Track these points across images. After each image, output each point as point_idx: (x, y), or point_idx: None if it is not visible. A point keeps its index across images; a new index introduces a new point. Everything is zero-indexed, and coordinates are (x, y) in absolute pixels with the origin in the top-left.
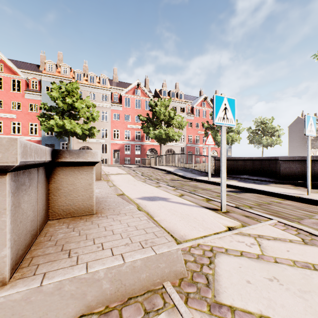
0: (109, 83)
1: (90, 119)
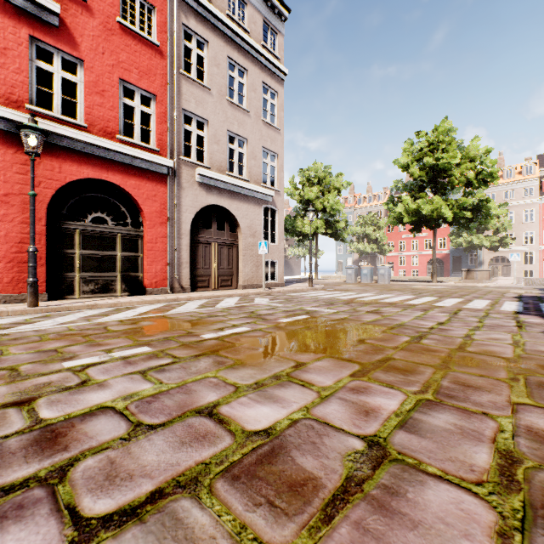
0: (541, 162)
1: (499, 230)
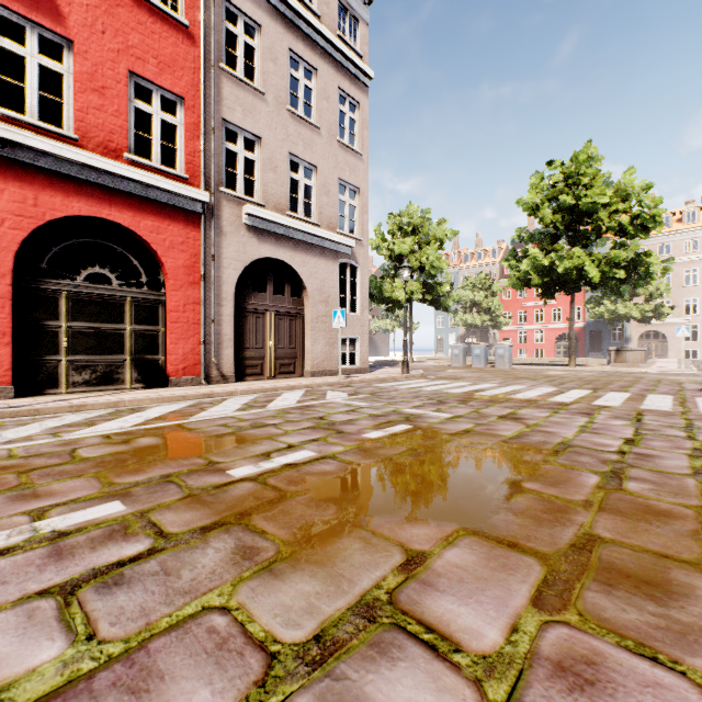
0: None
1: (654, 296)
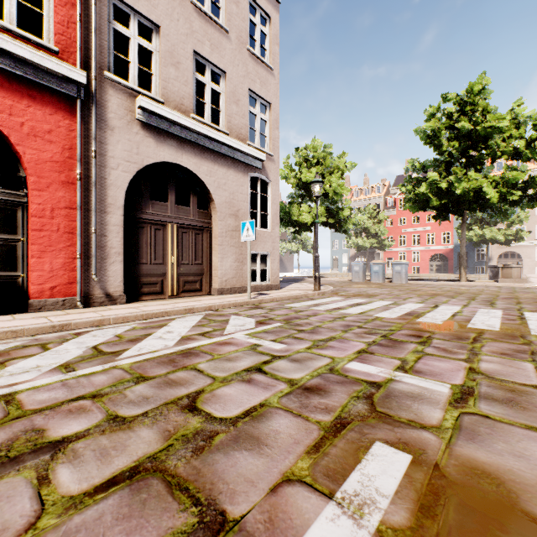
0: None
1: (515, 223)
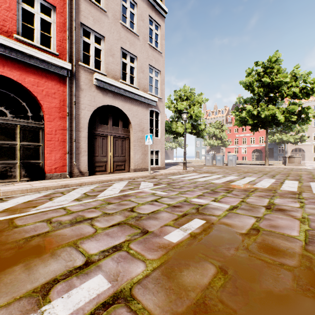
0: None
1: (300, 131)
